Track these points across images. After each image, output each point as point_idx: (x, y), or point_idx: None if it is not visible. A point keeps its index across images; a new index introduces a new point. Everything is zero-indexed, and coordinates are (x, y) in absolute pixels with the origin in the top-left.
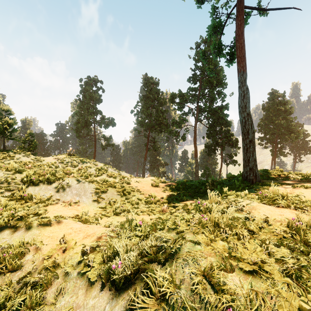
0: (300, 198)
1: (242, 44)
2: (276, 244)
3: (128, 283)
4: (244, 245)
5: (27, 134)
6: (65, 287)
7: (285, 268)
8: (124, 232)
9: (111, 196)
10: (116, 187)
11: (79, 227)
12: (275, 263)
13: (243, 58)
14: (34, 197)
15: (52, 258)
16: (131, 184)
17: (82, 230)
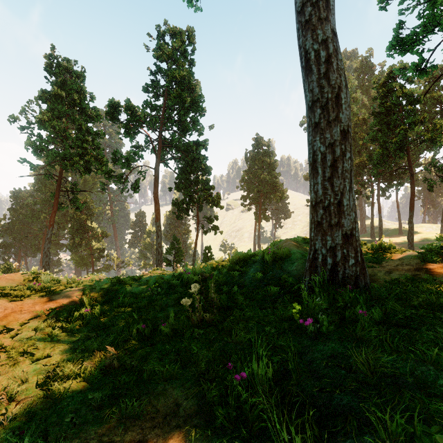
0: None
1: None
2: None
3: None
4: None
5: None
6: None
7: None
8: None
9: None
10: None
11: None
12: None
13: None
14: None
15: None
16: None
17: None
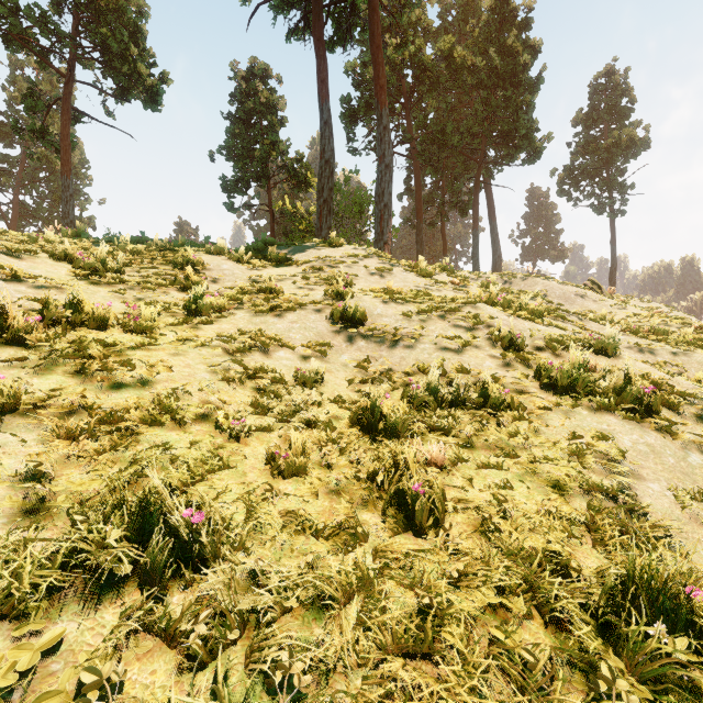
0: None
1: (67, 148)
2: None
3: None
4: None
5: None
6: None
7: None
8: None
9: None
10: None
11: None
12: None
13: (68, 162)
14: None
15: None
16: None
17: None
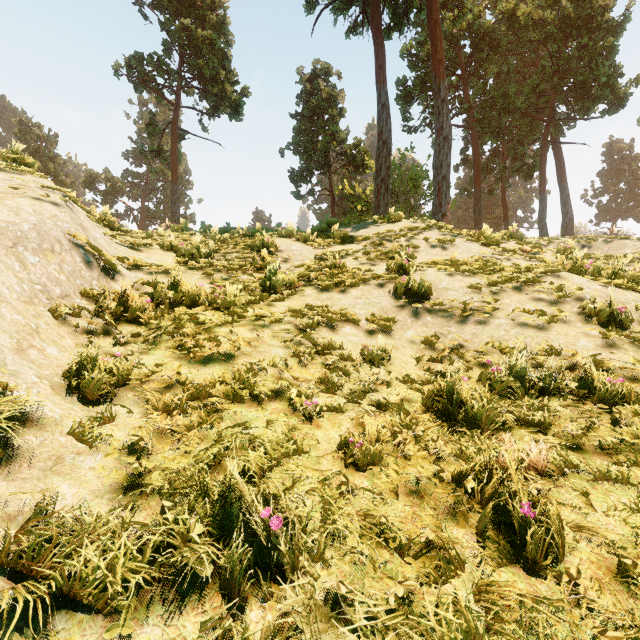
0: None
1: (175, 161)
2: None
3: None
4: None
5: None
6: None
7: None
8: None
9: None
10: None
11: None
12: None
13: (176, 172)
14: None
15: None
16: None
17: None
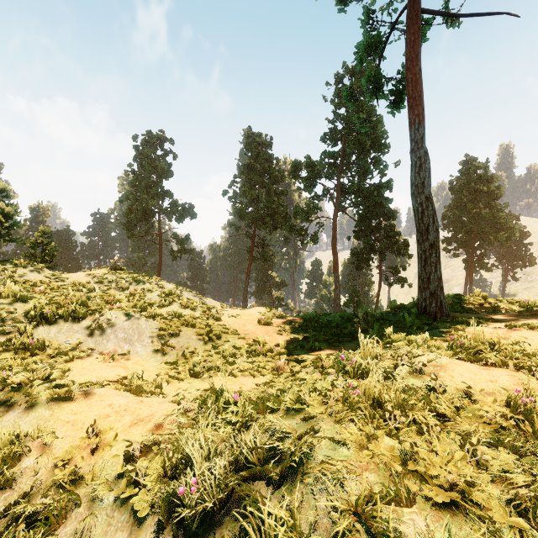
0: (522, 347)
1: (417, 76)
2: (489, 442)
3: (209, 521)
4: (430, 444)
5: (40, 232)
6: (92, 525)
7: (513, 495)
8: (206, 414)
9: (187, 342)
10: (196, 326)
11: (124, 403)
12: (491, 482)
13: (419, 99)
14: (48, 345)
15: (69, 467)
16: (222, 321)
17: (130, 408)
